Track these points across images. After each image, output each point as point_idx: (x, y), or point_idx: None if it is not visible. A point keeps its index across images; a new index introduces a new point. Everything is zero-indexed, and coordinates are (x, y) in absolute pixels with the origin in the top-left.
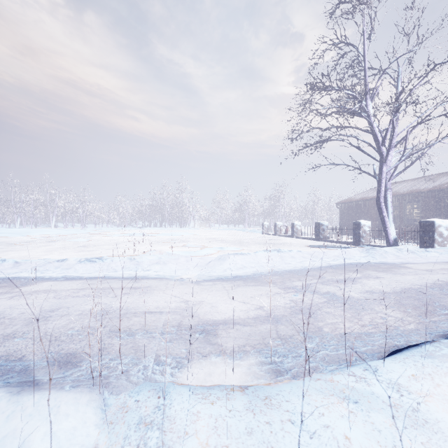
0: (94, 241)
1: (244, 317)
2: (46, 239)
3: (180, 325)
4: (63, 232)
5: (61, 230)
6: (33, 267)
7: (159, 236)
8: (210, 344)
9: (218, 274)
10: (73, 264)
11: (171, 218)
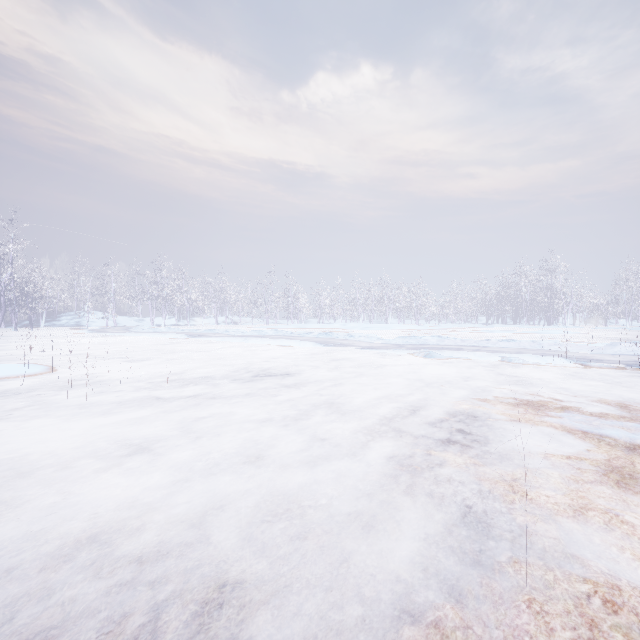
0: (462, 335)
1: (620, 360)
2: (415, 332)
3: (584, 358)
4: (415, 328)
5: (412, 326)
6: (475, 342)
7: (525, 334)
8: (599, 361)
9: (608, 353)
10: (496, 342)
11: (531, 311)
